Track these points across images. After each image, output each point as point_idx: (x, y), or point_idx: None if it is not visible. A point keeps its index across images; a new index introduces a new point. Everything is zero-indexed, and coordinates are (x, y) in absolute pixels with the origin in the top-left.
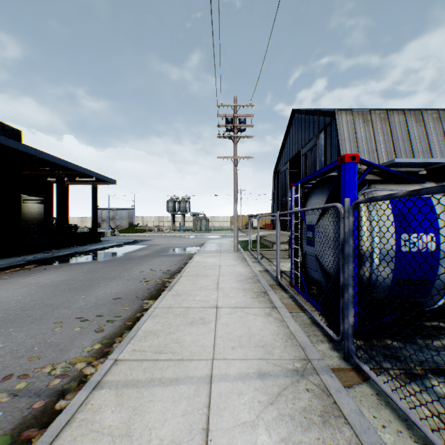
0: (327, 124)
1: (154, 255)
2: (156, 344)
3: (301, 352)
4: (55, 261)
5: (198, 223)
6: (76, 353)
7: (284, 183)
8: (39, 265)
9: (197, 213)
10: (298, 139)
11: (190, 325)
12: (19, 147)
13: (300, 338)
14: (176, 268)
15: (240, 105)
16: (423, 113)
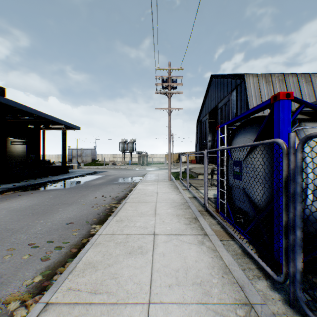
0: (237, 84)
1: (107, 183)
2: (93, 280)
3: (240, 293)
4: (29, 188)
5: (141, 159)
6: (15, 287)
7: (204, 130)
8: (17, 191)
9: (141, 152)
10: (215, 97)
11: (129, 255)
12: (1, 100)
13: (236, 273)
14: (122, 195)
15: (173, 68)
16: (311, 76)
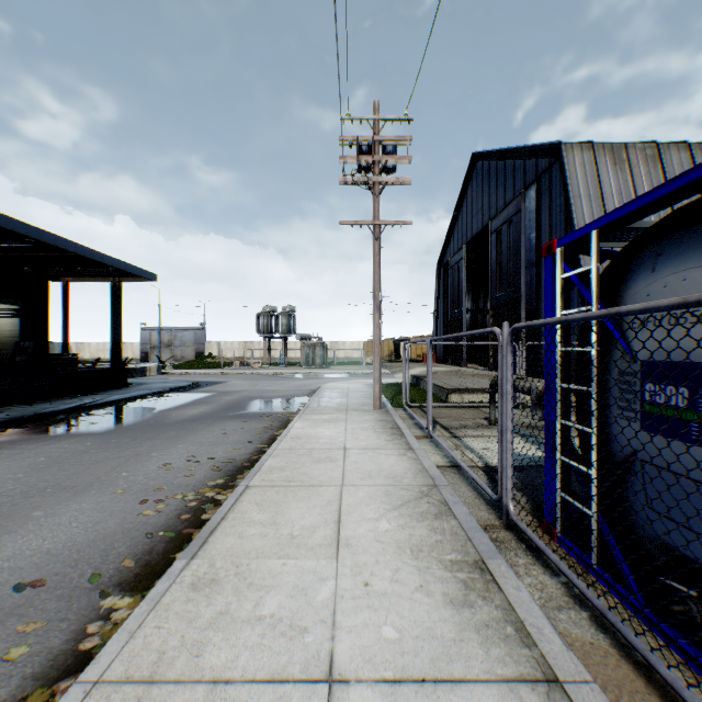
0: (541, 171)
1: (214, 416)
2: None
3: None
4: None
5: (309, 352)
6: None
7: (456, 284)
8: None
9: (308, 336)
10: (483, 205)
11: None
12: None
13: None
14: (247, 454)
15: (385, 118)
16: None
